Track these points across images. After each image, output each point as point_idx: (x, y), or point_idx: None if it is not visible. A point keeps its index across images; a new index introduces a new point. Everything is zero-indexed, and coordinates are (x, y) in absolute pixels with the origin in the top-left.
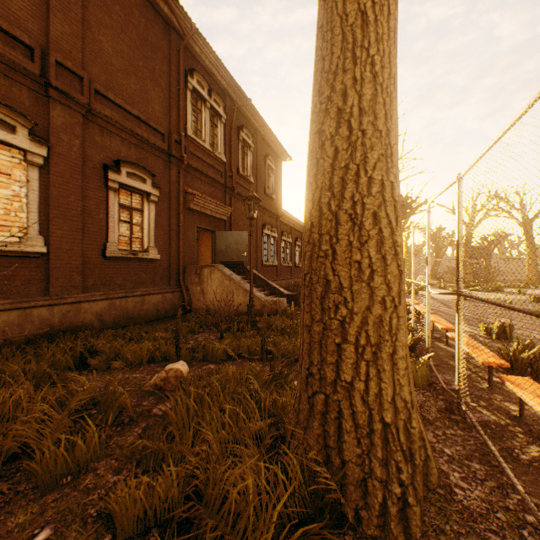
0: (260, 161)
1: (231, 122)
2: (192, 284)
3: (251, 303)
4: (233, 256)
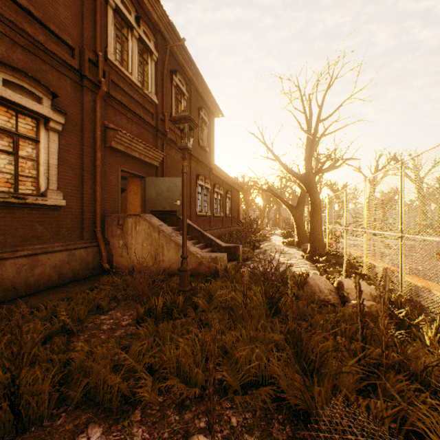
0: (194, 112)
1: (163, 63)
2: (114, 237)
3: (184, 266)
4: (165, 204)
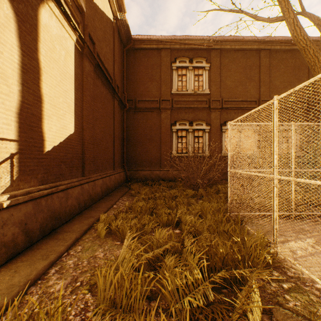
0: None
1: None
2: None
3: None
4: None
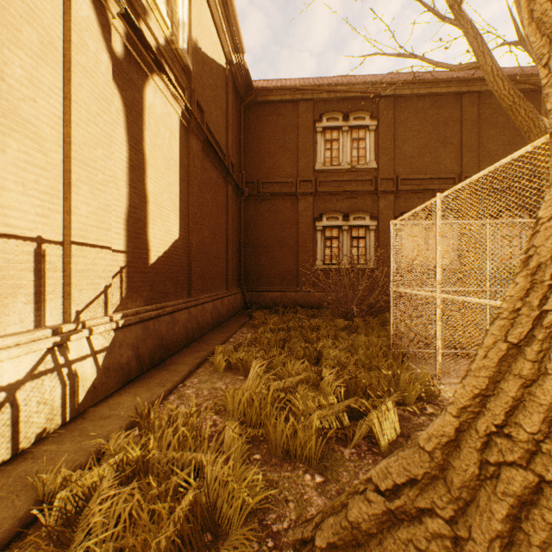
0: None
1: None
2: None
3: None
4: None
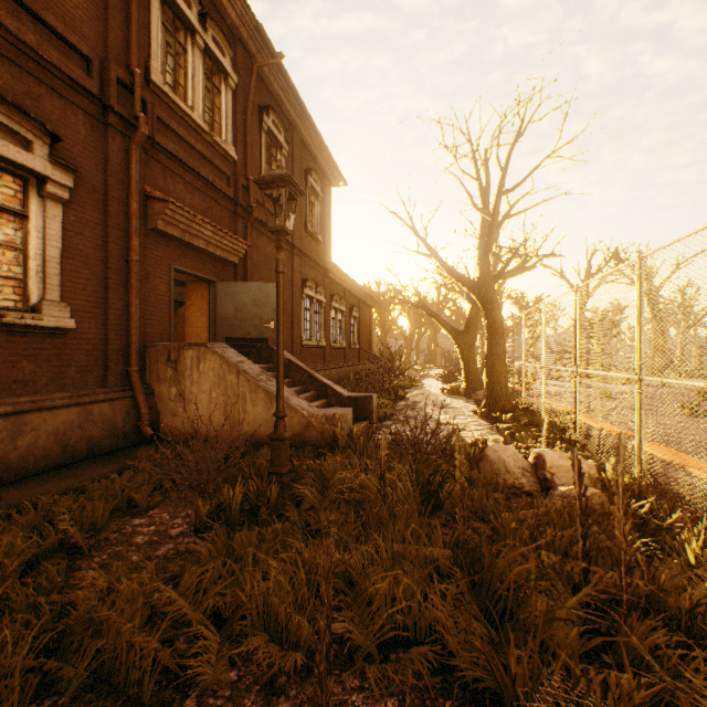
0: (298, 176)
1: (247, 93)
2: (161, 382)
3: (279, 431)
4: (249, 327)
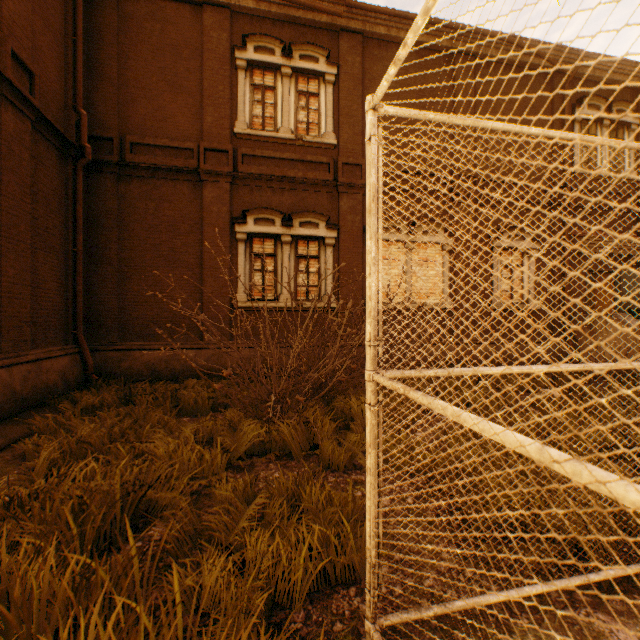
0: None
1: None
2: (580, 336)
3: None
4: None
